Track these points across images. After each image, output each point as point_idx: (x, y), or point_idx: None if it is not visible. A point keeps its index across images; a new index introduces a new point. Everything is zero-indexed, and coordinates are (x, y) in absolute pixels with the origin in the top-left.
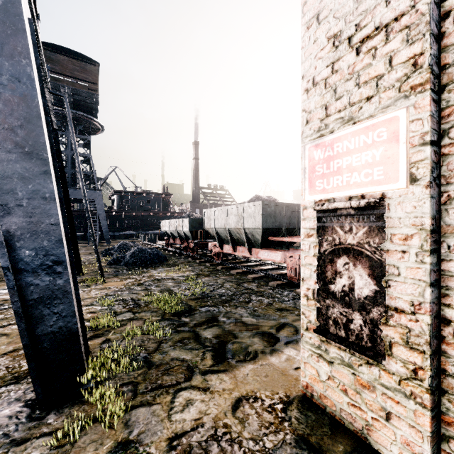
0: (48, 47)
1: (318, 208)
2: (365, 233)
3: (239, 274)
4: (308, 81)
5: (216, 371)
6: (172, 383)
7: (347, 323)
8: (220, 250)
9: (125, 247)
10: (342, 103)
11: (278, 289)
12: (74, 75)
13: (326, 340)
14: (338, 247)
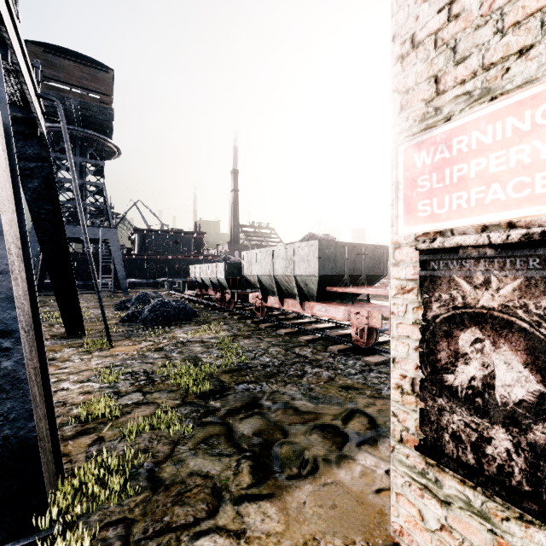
0: (50, 50)
1: (424, 247)
2: (518, 288)
3: (288, 335)
4: (404, 43)
5: (255, 496)
6: (186, 521)
7: (479, 442)
8: (264, 303)
9: (144, 299)
10: (469, 68)
11: (340, 356)
12: (83, 85)
13: (437, 465)
14: (460, 311)
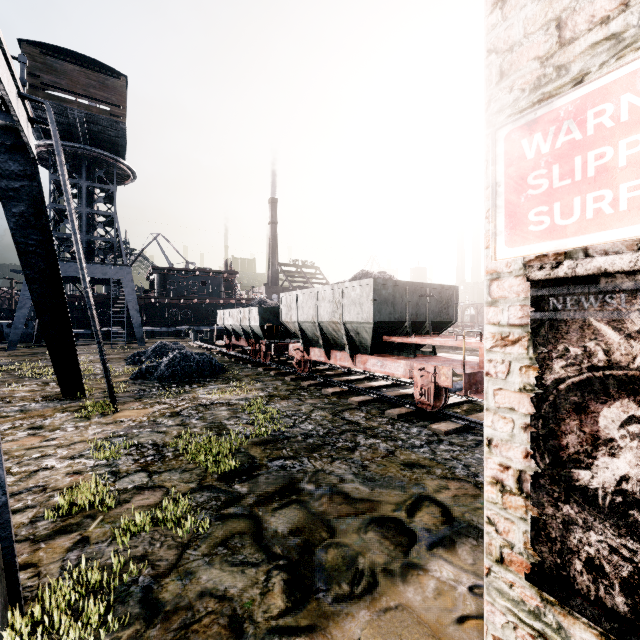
0: (49, 51)
1: (542, 275)
2: None
3: (336, 396)
4: None
5: (290, 630)
6: None
7: (635, 580)
8: (307, 357)
9: (163, 351)
10: None
11: (401, 422)
12: (89, 94)
13: (561, 604)
14: (602, 374)
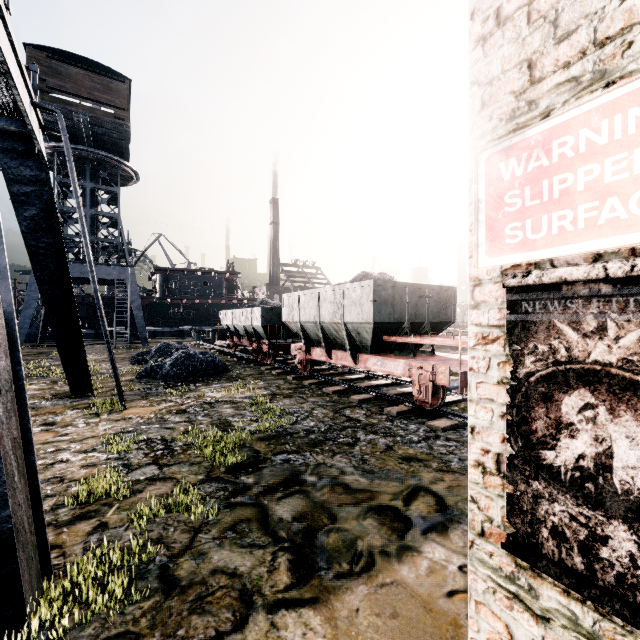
0: (54, 55)
1: (515, 283)
2: None
3: (337, 394)
4: (487, 20)
5: (295, 602)
6: (206, 636)
7: (590, 542)
8: (309, 356)
9: (166, 351)
10: (576, 46)
11: (400, 419)
12: (94, 97)
13: (531, 568)
14: (564, 367)
